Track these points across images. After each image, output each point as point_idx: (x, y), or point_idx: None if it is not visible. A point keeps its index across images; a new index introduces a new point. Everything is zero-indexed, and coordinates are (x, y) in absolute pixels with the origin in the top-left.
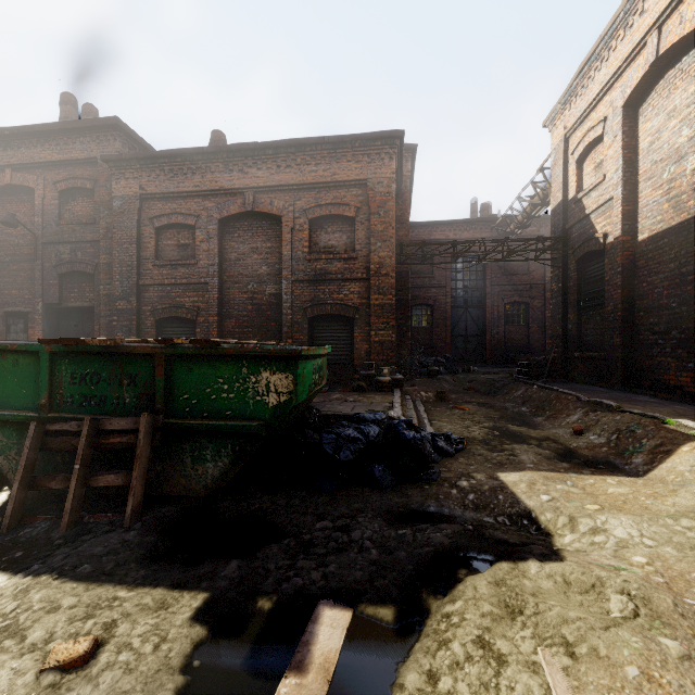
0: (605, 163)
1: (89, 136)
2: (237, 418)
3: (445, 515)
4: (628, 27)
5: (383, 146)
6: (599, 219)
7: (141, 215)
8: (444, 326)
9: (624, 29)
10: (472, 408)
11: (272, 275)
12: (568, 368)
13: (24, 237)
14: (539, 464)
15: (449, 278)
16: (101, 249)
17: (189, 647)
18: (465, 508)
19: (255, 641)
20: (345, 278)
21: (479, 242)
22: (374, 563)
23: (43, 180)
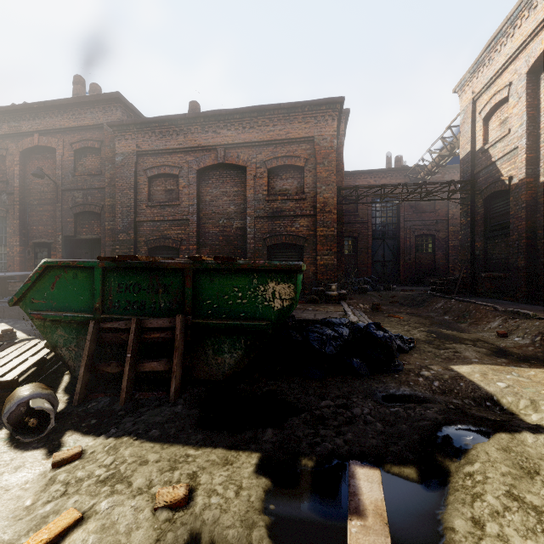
0: (510, 119)
1: (97, 107)
2: (249, 319)
3: (421, 397)
4: (532, 8)
5: (327, 109)
6: (505, 165)
7: (137, 167)
8: (366, 253)
9: (529, 10)
10: (405, 317)
11: (238, 213)
12: (475, 286)
13: (48, 185)
14: (482, 359)
15: (370, 215)
16: (106, 194)
17: (262, 494)
18: (434, 393)
19: (311, 491)
20: (297, 215)
21: (402, 185)
22: (381, 433)
23: (63, 142)
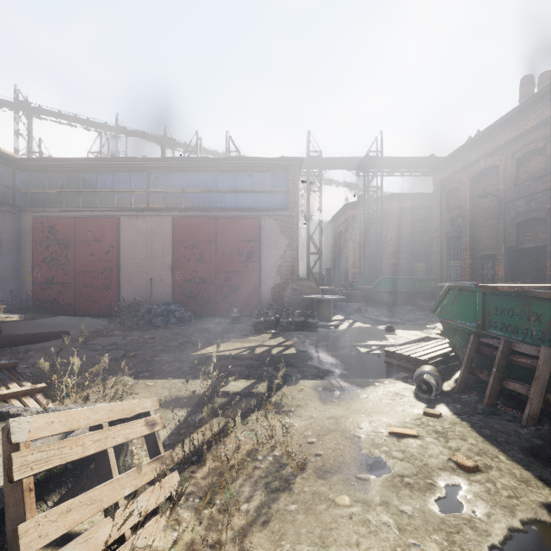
0: None
1: (540, 103)
2: None
3: None
4: None
5: None
6: None
7: None
8: None
9: None
10: None
11: None
12: None
13: (492, 202)
14: None
15: None
16: None
17: (532, 515)
18: None
19: None
20: None
21: None
22: None
23: (504, 156)
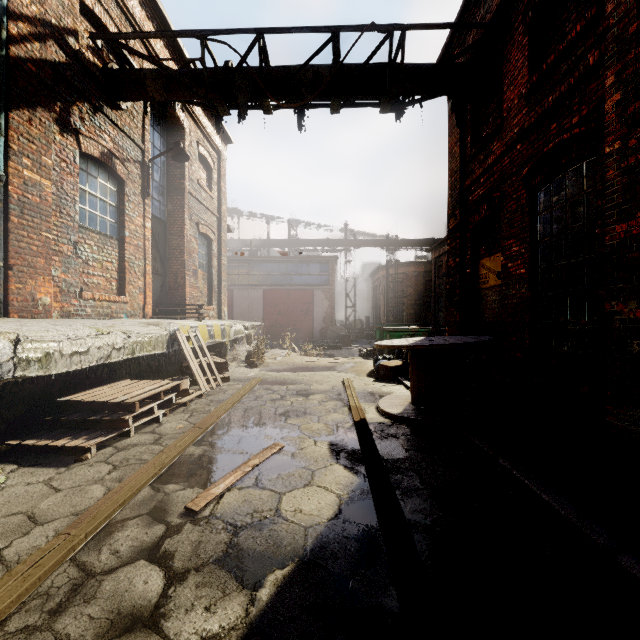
0: None
1: None
2: None
3: None
4: None
5: None
6: None
7: None
8: None
9: None
10: None
11: None
12: None
13: None
14: None
15: None
16: None
17: None
18: None
19: None
20: None
21: None
22: None
23: None
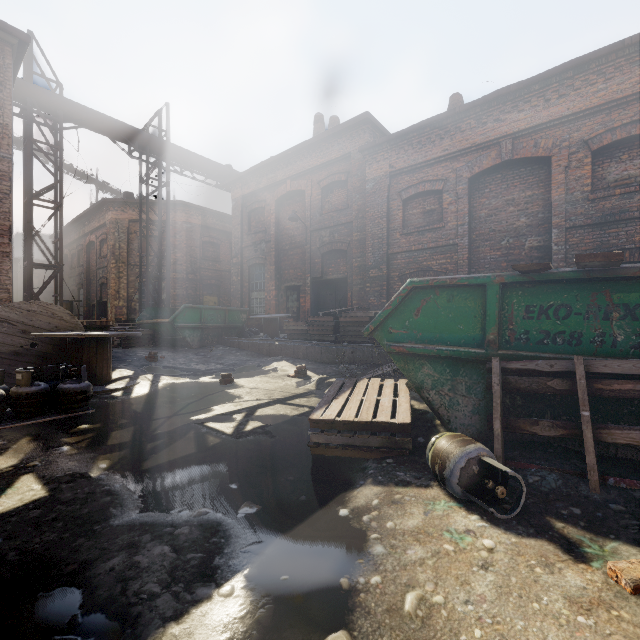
0: None
1: (344, 136)
2: None
3: None
4: None
5: None
6: None
7: (390, 191)
8: None
9: None
10: None
11: (532, 226)
12: None
13: (297, 229)
14: None
15: None
16: (353, 228)
17: None
18: None
19: None
20: None
21: None
22: None
23: (311, 182)
